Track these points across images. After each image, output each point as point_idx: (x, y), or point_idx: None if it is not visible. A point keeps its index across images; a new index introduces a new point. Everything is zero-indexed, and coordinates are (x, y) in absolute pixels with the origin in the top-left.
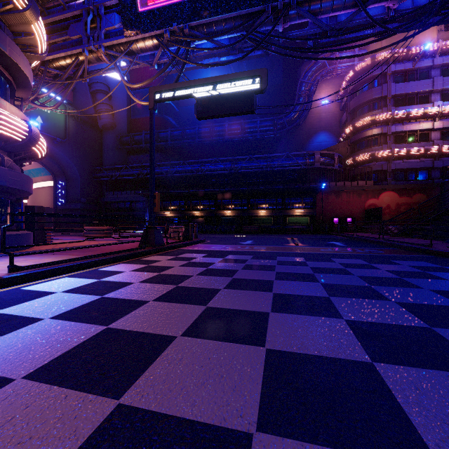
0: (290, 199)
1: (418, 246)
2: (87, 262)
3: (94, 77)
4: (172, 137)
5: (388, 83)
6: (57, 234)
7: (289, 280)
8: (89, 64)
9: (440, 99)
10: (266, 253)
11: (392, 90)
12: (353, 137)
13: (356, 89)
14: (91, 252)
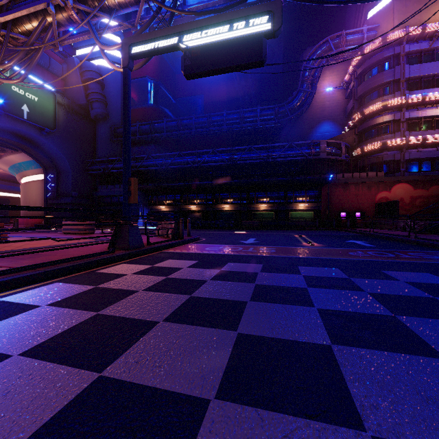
0: (293, 192)
1: None
2: None
3: (86, 65)
4: (167, 128)
5: (401, 64)
6: (42, 230)
7: (365, 344)
8: (59, 26)
9: None
10: (279, 259)
11: (406, 72)
12: (361, 126)
13: (364, 73)
14: (26, 261)
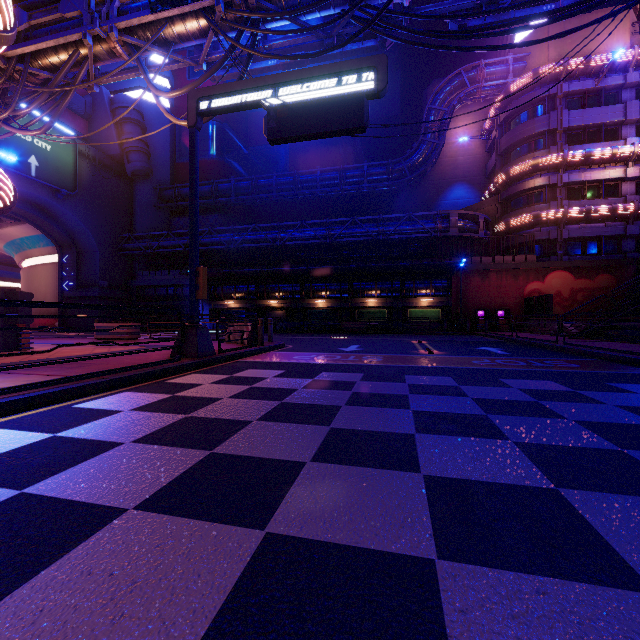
0: (413, 282)
1: (632, 356)
2: (51, 391)
3: (119, 99)
4: (237, 191)
5: (558, 109)
6: (59, 335)
7: (445, 433)
8: (97, 61)
9: (635, 135)
10: (384, 369)
11: (564, 120)
12: (505, 191)
13: (509, 119)
14: (78, 370)
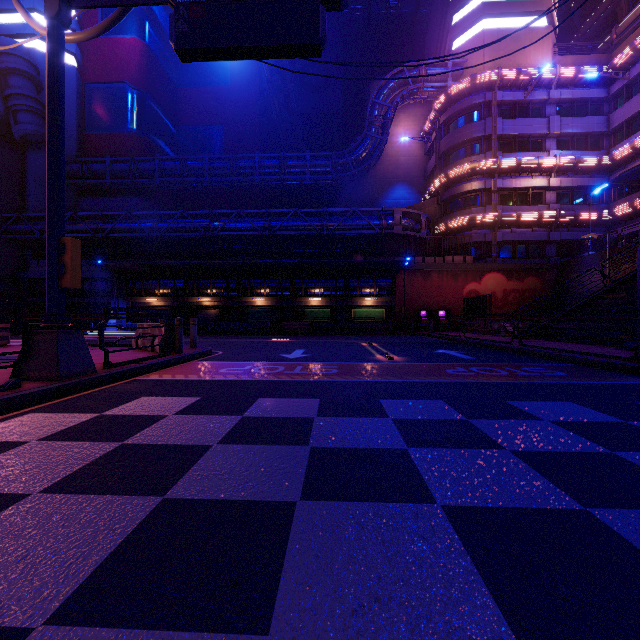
0: (358, 281)
1: (610, 360)
2: None
3: (3, 43)
4: (162, 171)
5: (493, 116)
6: None
7: (592, 632)
8: None
9: (556, 148)
10: (347, 387)
11: (498, 127)
12: (445, 193)
13: (448, 123)
14: None
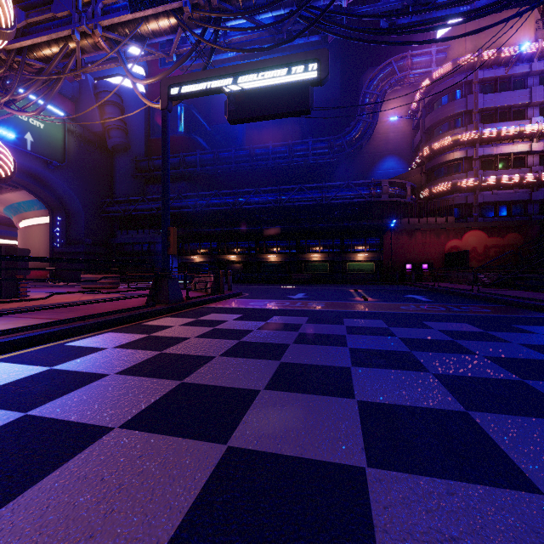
0: (351, 240)
1: (535, 302)
2: (47, 332)
3: (102, 85)
4: (201, 162)
5: (474, 93)
6: (51, 285)
7: (376, 366)
8: (83, 53)
9: (539, 115)
10: (326, 313)
11: (479, 102)
12: (429, 163)
13: (432, 102)
14: (69, 314)
